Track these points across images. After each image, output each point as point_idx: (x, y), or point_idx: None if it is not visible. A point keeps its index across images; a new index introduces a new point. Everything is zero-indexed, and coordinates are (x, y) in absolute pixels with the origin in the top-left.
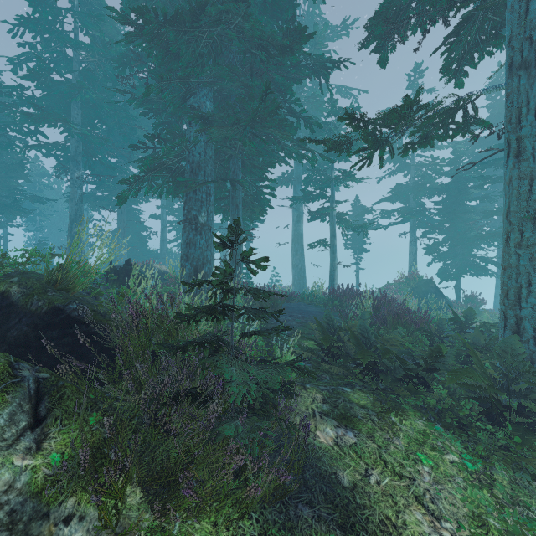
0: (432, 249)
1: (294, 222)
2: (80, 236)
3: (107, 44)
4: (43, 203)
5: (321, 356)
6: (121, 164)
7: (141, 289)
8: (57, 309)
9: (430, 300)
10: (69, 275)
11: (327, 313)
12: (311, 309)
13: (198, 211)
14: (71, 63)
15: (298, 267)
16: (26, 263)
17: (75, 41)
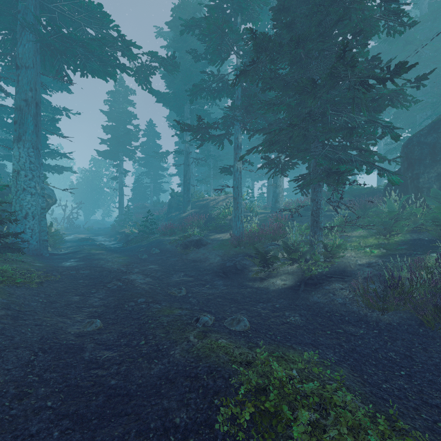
0: None
1: None
2: None
3: None
4: None
5: None
6: None
7: None
8: None
9: None
10: None
11: None
12: None
13: None
14: None
15: None
16: None
17: None
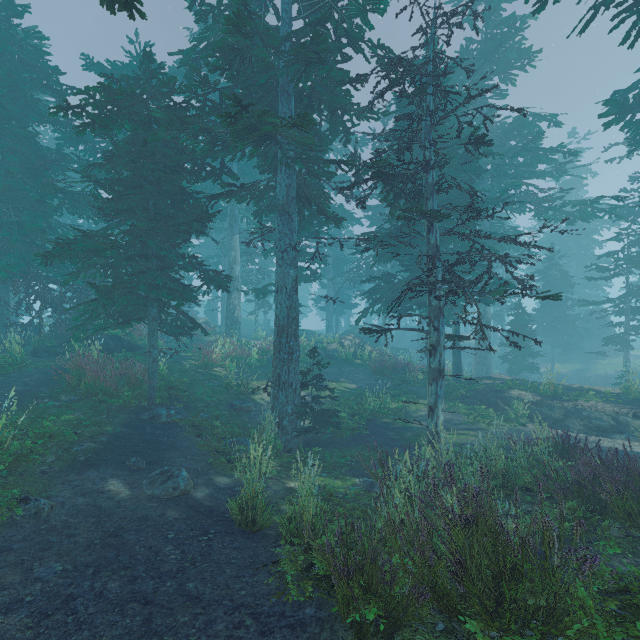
0: None
1: None
2: None
3: None
4: None
5: None
6: None
7: None
8: None
9: None
10: None
11: None
12: None
13: None
14: None
15: None
16: None
17: None
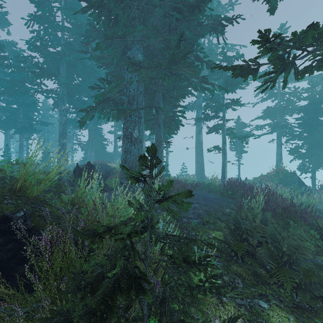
0: (294, 151)
1: (196, 134)
2: (65, 145)
3: (79, 26)
4: (46, 125)
5: (228, 251)
6: (90, 101)
7: (89, 187)
8: (5, 217)
9: (294, 187)
10: (26, 184)
11: (235, 216)
12: (211, 196)
13: (133, 129)
14: (60, 41)
15: (199, 163)
16: (0, 172)
17: (61, 26)
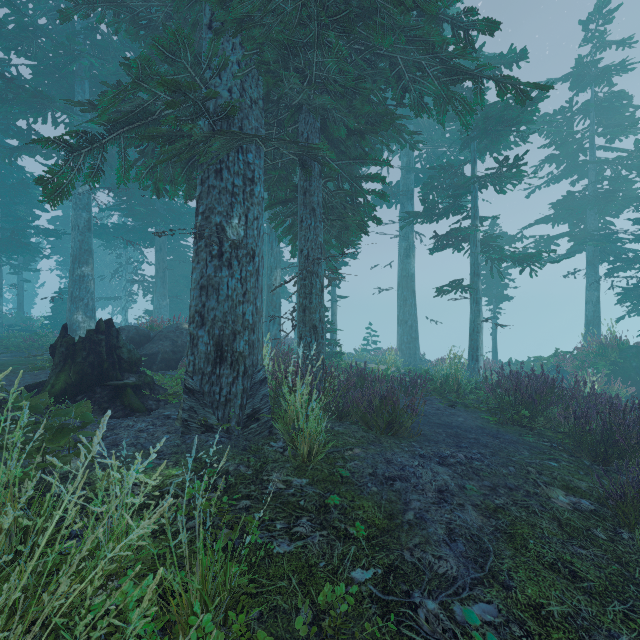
0: (635, 296)
1: (401, 257)
2: (86, 281)
3: None
4: (57, 237)
5: None
6: None
7: None
8: None
9: None
10: None
11: None
12: (463, 420)
13: (226, 215)
14: None
15: (407, 324)
16: None
17: None
